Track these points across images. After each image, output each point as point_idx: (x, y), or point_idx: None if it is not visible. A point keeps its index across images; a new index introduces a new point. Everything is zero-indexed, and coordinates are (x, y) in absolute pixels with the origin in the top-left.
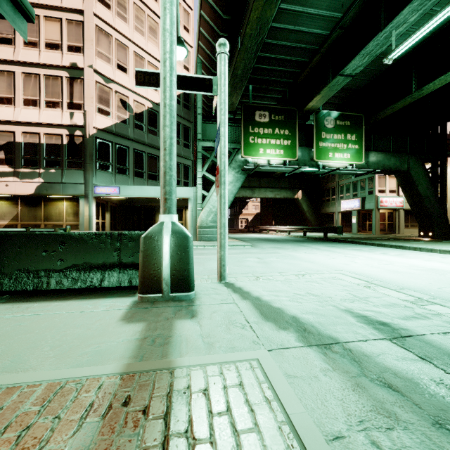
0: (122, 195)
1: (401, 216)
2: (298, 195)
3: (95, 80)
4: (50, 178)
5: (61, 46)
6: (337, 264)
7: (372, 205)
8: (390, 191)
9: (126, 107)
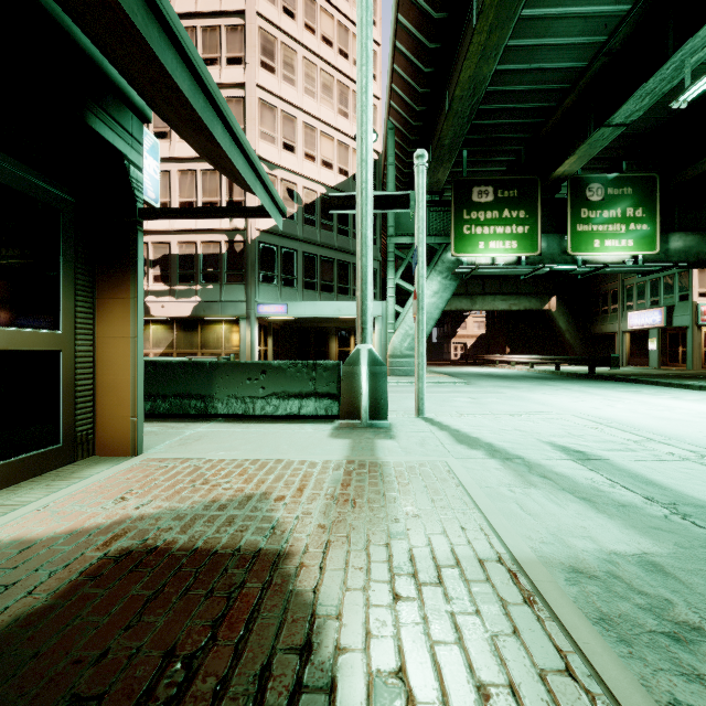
0: (290, 314)
1: None
2: (550, 304)
3: None
4: (207, 296)
5: None
6: (583, 407)
7: (686, 320)
8: None
9: (293, 197)
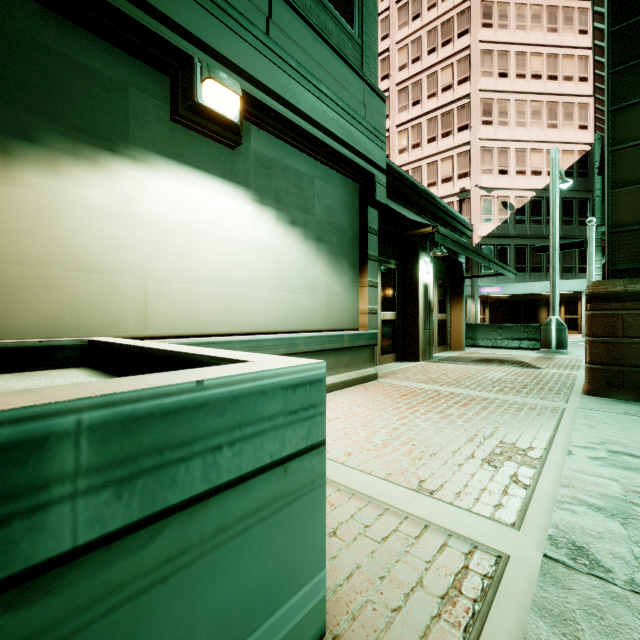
0: (505, 293)
1: None
2: None
3: (479, 195)
4: None
5: (452, 178)
6: None
7: None
8: None
9: (506, 207)
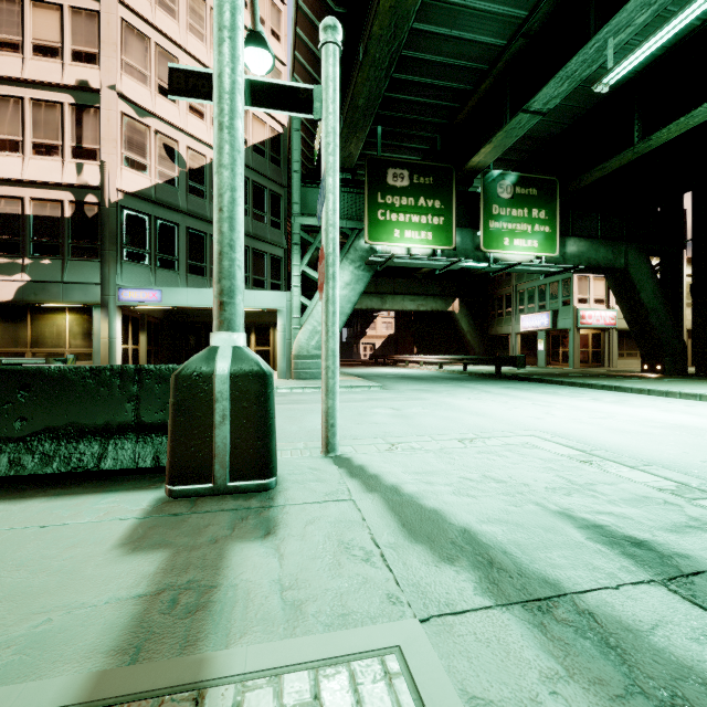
0: (167, 303)
1: (613, 340)
2: (454, 306)
3: (120, 111)
4: (41, 274)
5: (61, 52)
6: (524, 417)
7: (568, 323)
8: (596, 301)
9: (174, 158)
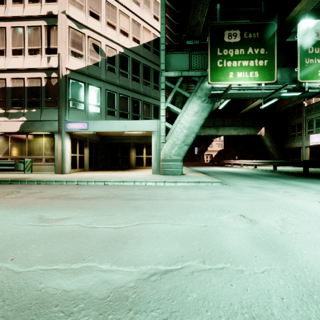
0: (90, 130)
1: None
2: (261, 131)
3: (68, 25)
4: (31, 116)
5: None
6: None
7: None
8: None
9: (98, 51)
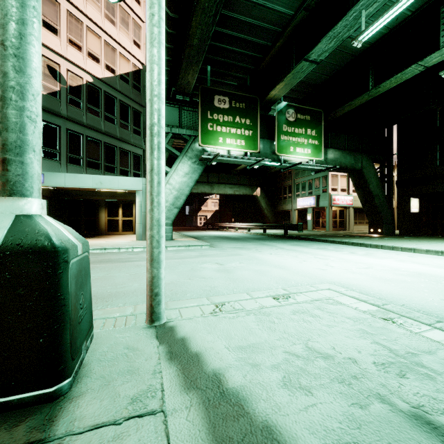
0: (48, 184)
1: (351, 214)
2: (257, 192)
3: None
4: None
5: None
6: (313, 269)
7: (326, 203)
8: (341, 190)
9: (56, 76)
